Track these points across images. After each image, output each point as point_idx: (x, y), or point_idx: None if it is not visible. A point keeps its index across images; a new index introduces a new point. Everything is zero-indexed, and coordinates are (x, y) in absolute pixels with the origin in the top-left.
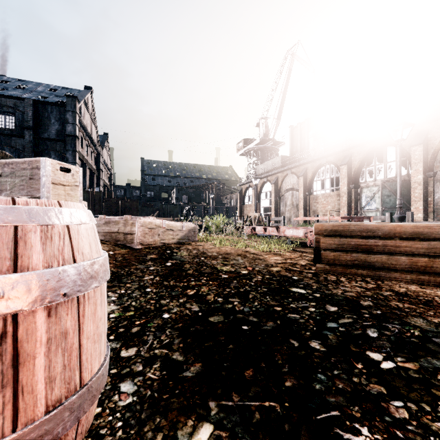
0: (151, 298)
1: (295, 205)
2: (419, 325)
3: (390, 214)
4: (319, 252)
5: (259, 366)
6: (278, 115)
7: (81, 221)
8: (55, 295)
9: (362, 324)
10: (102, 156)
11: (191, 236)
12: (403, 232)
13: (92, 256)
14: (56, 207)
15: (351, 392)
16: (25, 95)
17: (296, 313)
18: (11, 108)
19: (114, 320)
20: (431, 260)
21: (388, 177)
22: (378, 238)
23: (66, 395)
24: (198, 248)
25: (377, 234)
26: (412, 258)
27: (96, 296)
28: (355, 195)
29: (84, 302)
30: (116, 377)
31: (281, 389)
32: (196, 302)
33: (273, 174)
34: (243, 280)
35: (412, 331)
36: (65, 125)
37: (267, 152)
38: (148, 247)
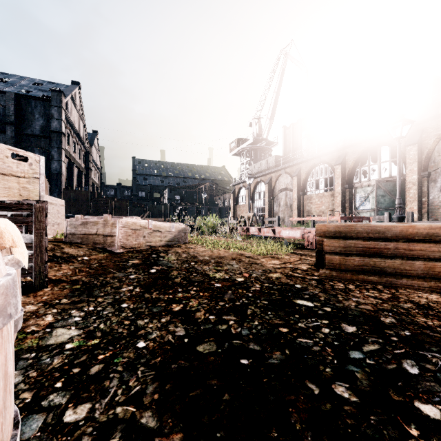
0: (126, 317)
1: (289, 205)
2: None
3: (389, 214)
4: (321, 256)
5: (269, 436)
6: (271, 115)
7: None
8: None
9: (393, 352)
10: (91, 154)
11: (181, 238)
12: (416, 233)
13: None
14: None
15: None
16: (7, 88)
17: (307, 337)
18: None
19: (70, 353)
20: None
21: (382, 177)
22: (387, 240)
23: None
24: (188, 251)
25: (387, 236)
26: (428, 262)
27: None
28: (349, 195)
29: None
30: None
31: None
32: (183, 322)
33: (266, 174)
34: (239, 290)
35: None
36: (50, 121)
37: (260, 153)
38: (131, 251)
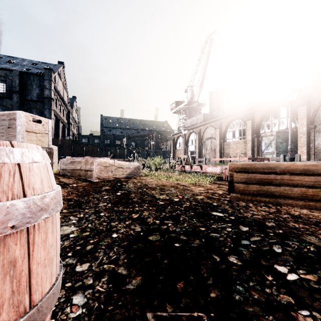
0: (104, 220)
1: (213, 149)
2: (313, 242)
3: (283, 156)
4: (232, 184)
5: (188, 278)
6: (200, 83)
7: (33, 159)
8: (2, 227)
9: (269, 241)
10: (72, 113)
11: (136, 172)
12: (295, 169)
13: (43, 191)
14: (8, 147)
15: (265, 302)
16: (14, 67)
17: (217, 233)
18: (3, 77)
19: (73, 239)
20: (317, 191)
21: (281, 129)
22: (277, 173)
23: (15, 318)
24: (141, 181)
25: (276, 171)
26: (303, 188)
27: (47, 226)
28: (257, 142)
29: (34, 232)
30: (70, 290)
31: (207, 300)
32: (139, 223)
33: (197, 127)
34: (175, 206)
35: (308, 247)
36: (44, 90)
37: (193, 111)
38: (103, 181)
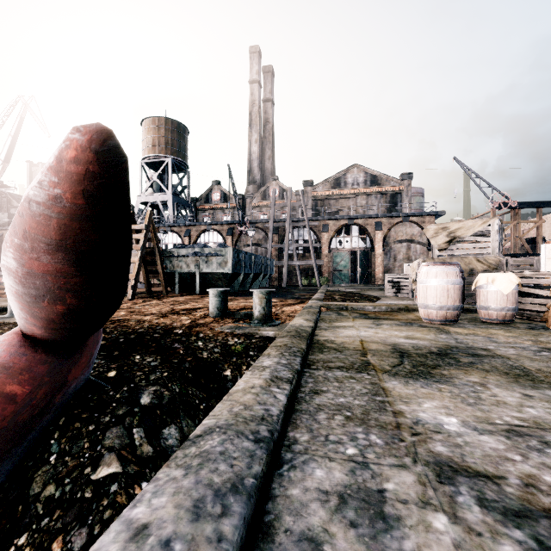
0: None
1: None
2: None
3: None
4: None
5: None
6: (5, 157)
7: None
8: None
9: None
10: None
11: None
12: None
13: None
14: None
15: None
16: None
17: None
18: None
19: None
20: None
21: None
22: None
23: None
24: None
25: None
26: None
27: None
28: None
29: None
30: None
31: None
32: None
33: None
34: None
35: None
36: None
37: None
38: None
